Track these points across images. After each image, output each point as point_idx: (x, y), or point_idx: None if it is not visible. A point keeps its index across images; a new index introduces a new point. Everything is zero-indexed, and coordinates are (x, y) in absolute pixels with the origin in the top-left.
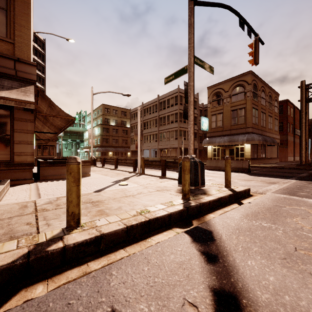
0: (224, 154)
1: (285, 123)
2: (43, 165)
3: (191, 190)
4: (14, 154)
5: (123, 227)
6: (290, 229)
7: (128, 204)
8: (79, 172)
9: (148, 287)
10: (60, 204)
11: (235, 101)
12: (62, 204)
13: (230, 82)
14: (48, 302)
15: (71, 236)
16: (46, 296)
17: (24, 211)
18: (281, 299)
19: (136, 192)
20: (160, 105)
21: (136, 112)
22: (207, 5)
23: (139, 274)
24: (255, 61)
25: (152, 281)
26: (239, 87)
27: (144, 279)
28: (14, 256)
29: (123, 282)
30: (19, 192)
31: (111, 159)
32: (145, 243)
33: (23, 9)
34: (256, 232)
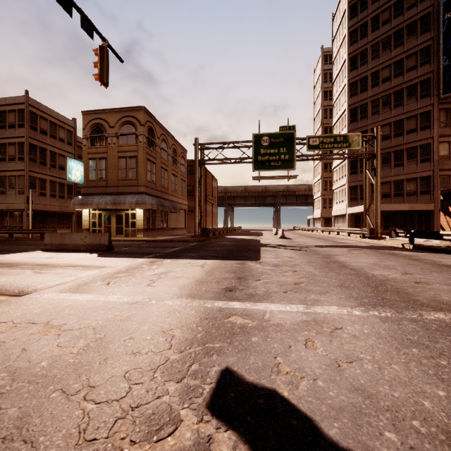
0: (109, 222)
1: None
2: None
3: None
4: None
5: None
6: None
7: None
8: None
9: None
10: None
11: (124, 144)
12: None
13: (118, 114)
14: None
15: None
16: None
17: None
18: None
19: None
20: None
21: None
22: None
23: None
24: (101, 79)
25: None
26: (129, 126)
27: None
28: None
29: None
30: None
31: None
32: None
33: None
34: None
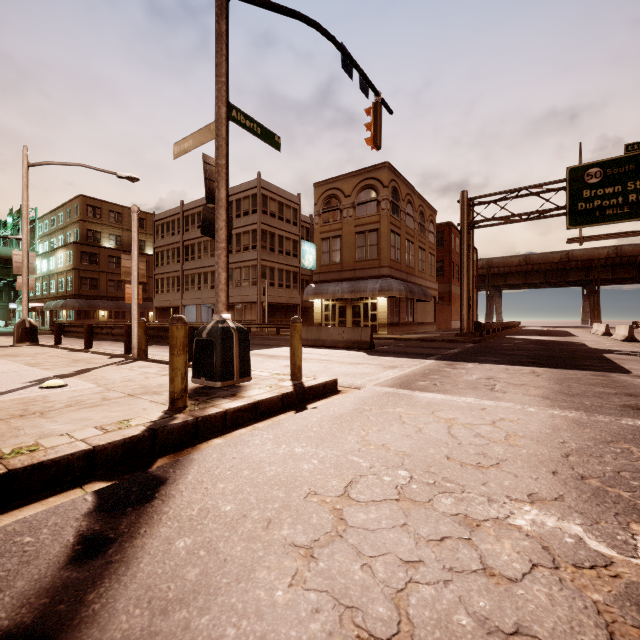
0: (344, 315)
1: (448, 263)
2: None
3: (212, 390)
4: None
5: None
6: (337, 454)
7: None
8: None
9: None
10: None
11: (362, 216)
12: None
13: (354, 178)
14: None
15: None
16: None
17: None
18: (162, 622)
19: (63, 404)
20: None
21: (167, 221)
22: (265, 6)
23: None
24: (375, 142)
25: None
26: (369, 191)
27: None
28: None
29: None
30: None
31: (79, 327)
32: None
33: None
34: (266, 468)
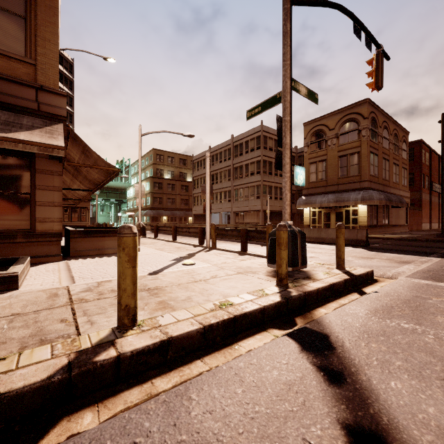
0: (328, 219)
1: (418, 174)
2: (75, 235)
3: (288, 273)
4: (36, 220)
5: (198, 327)
6: None
7: (201, 293)
8: (135, 248)
9: (248, 420)
10: (104, 292)
11: (344, 143)
12: (107, 292)
13: (337, 115)
14: (103, 439)
15: (126, 340)
16: (100, 430)
17: (54, 302)
18: None
19: (208, 275)
20: (234, 150)
21: (200, 160)
22: (310, 4)
23: (231, 399)
24: (377, 85)
25: (252, 410)
26: (350, 123)
27: (239, 407)
28: (49, 369)
29: (209, 411)
30: (44, 274)
31: (168, 227)
32: (231, 351)
33: (48, 16)
34: (395, 337)
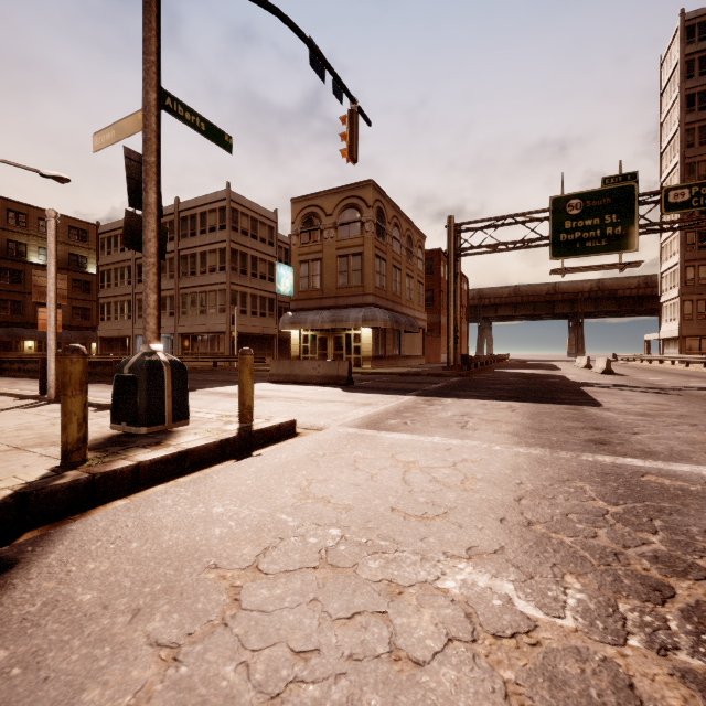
0: (325, 348)
1: (438, 292)
2: None
3: (132, 438)
4: None
5: None
6: (263, 512)
7: None
8: None
9: None
10: None
11: (344, 238)
12: None
13: (336, 196)
14: None
15: None
16: None
17: None
18: None
19: None
20: (182, 225)
21: (115, 234)
22: None
23: None
24: (351, 154)
25: None
26: (352, 211)
27: None
28: None
29: None
30: None
31: None
32: None
33: None
34: (164, 537)
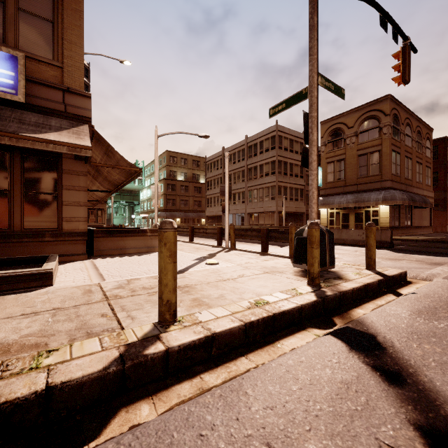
0: (347, 220)
1: (443, 173)
2: (98, 235)
3: None
4: (63, 219)
5: (239, 324)
6: None
7: (232, 291)
8: (176, 243)
9: (312, 418)
10: (136, 289)
11: (364, 141)
12: (138, 289)
13: (357, 112)
14: (169, 430)
15: (170, 334)
16: (164, 422)
17: (90, 298)
18: None
19: (235, 275)
20: (249, 150)
21: (214, 161)
22: None
23: (289, 396)
24: (403, 79)
25: (314, 407)
26: (371, 121)
27: (300, 404)
28: (103, 361)
29: (269, 407)
30: (74, 272)
31: (184, 228)
32: (274, 349)
33: (74, 20)
34: (447, 338)
